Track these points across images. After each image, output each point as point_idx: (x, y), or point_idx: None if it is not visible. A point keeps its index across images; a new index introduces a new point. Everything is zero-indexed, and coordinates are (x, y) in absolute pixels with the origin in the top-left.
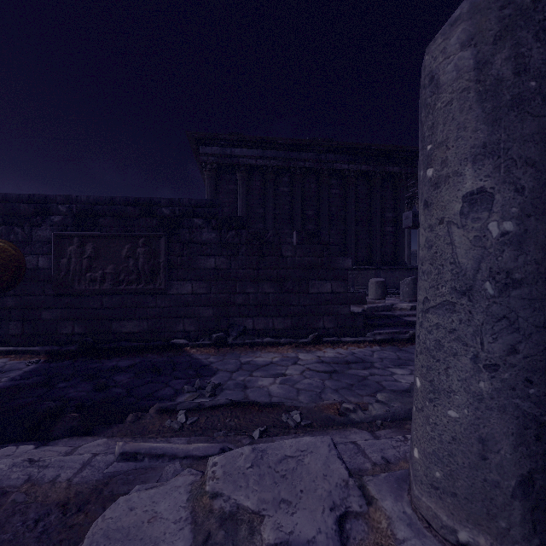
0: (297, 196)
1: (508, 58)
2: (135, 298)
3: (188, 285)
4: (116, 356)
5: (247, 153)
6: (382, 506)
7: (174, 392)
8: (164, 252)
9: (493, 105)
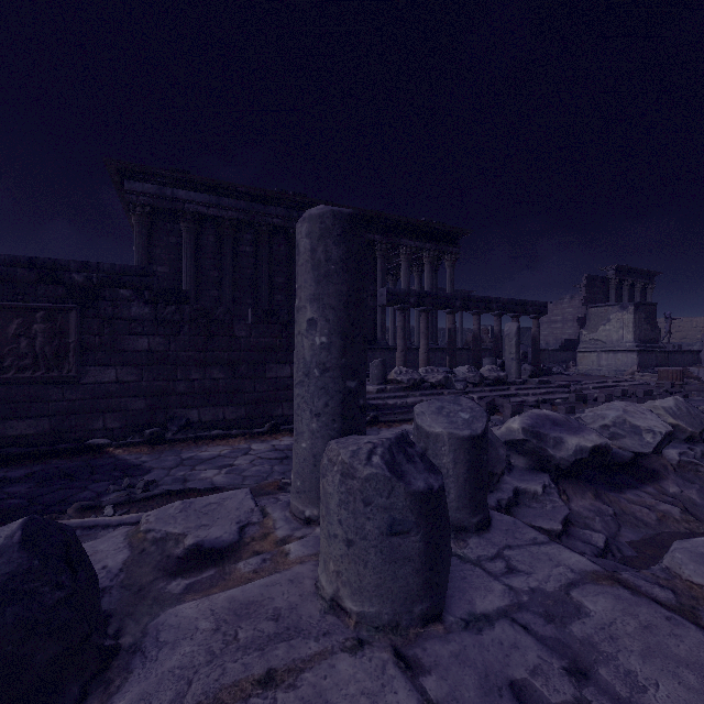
0: (263, 259)
1: (323, 251)
2: (29, 389)
3: (111, 371)
4: (1, 466)
5: (196, 197)
6: (273, 516)
7: (96, 495)
8: (75, 329)
9: (318, 274)
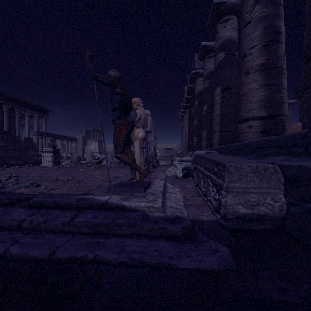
0: None
1: (82, 139)
2: None
3: None
4: None
5: None
6: None
7: None
8: None
9: (82, 141)
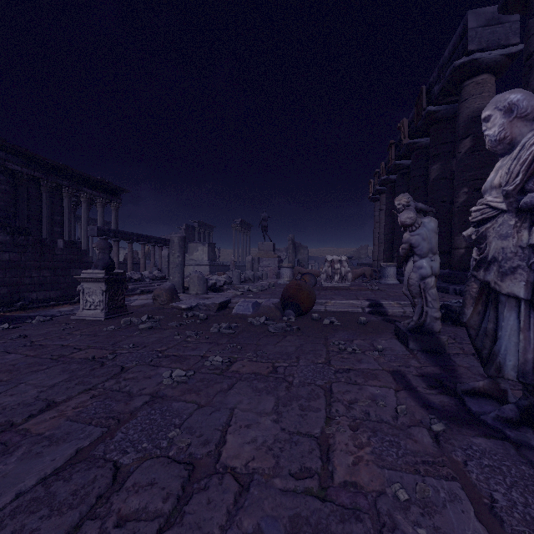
0: None
1: (181, 243)
2: None
3: None
4: None
5: None
6: None
7: None
8: None
9: (180, 247)
